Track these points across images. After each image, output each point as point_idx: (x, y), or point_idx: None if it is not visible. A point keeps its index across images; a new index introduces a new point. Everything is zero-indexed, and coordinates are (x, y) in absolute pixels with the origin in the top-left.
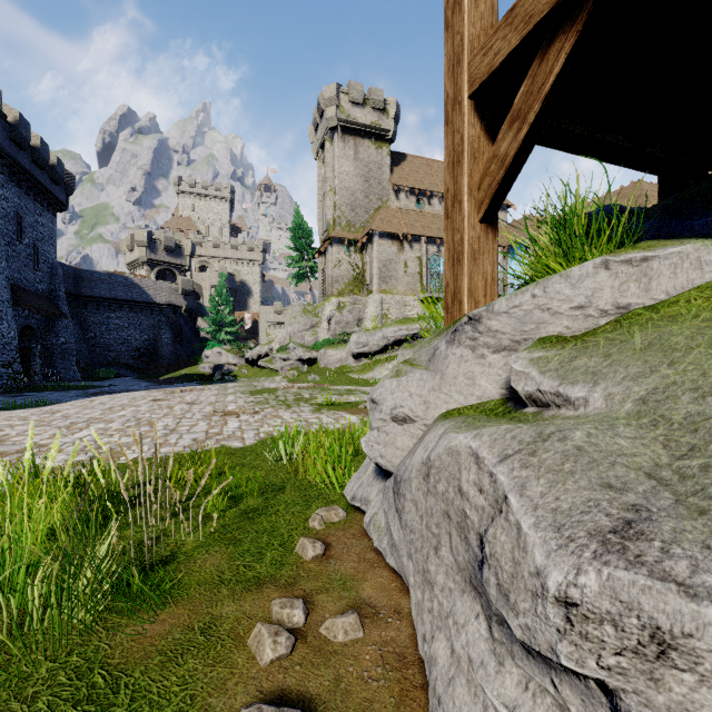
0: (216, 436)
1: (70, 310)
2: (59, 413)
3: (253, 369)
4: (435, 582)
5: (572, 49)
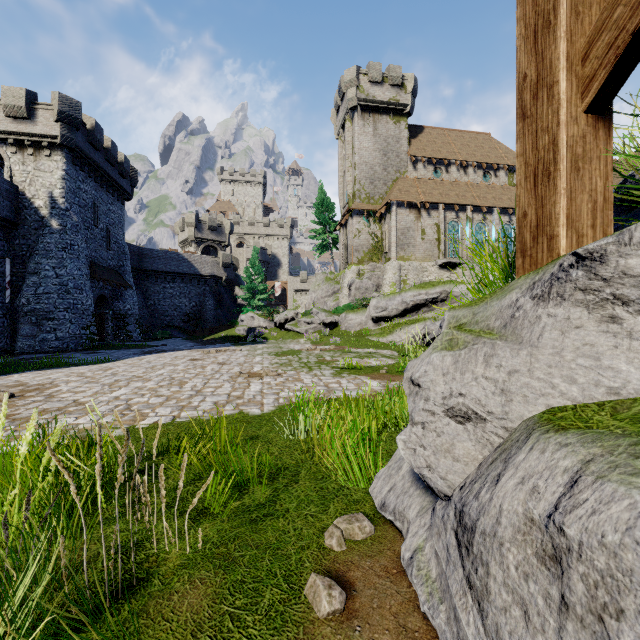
0: (236, 400)
1: (135, 282)
2: (110, 370)
3: (280, 332)
4: None
5: None
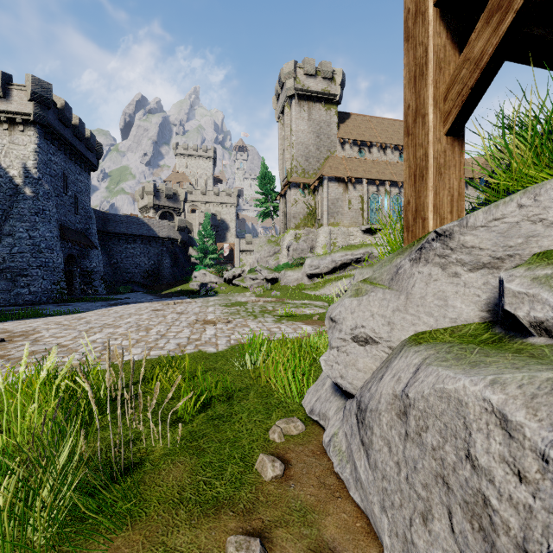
0: (195, 342)
1: (100, 243)
2: (84, 319)
3: (229, 287)
4: None
5: None
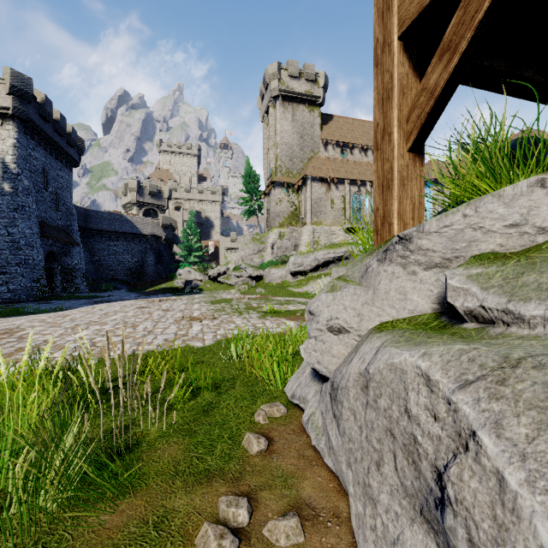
0: (182, 337)
1: (82, 240)
2: (68, 317)
3: (214, 284)
4: (378, 500)
5: None
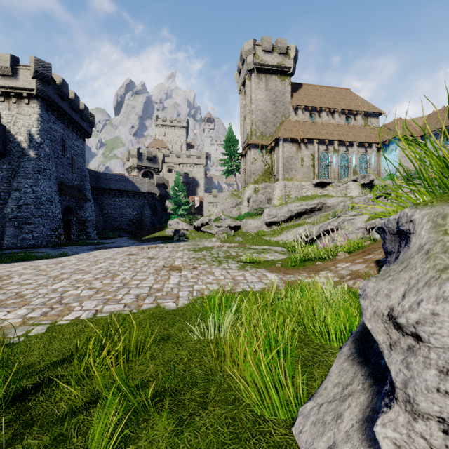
0: (156, 293)
1: (94, 197)
2: (62, 264)
3: (198, 233)
4: None
5: None
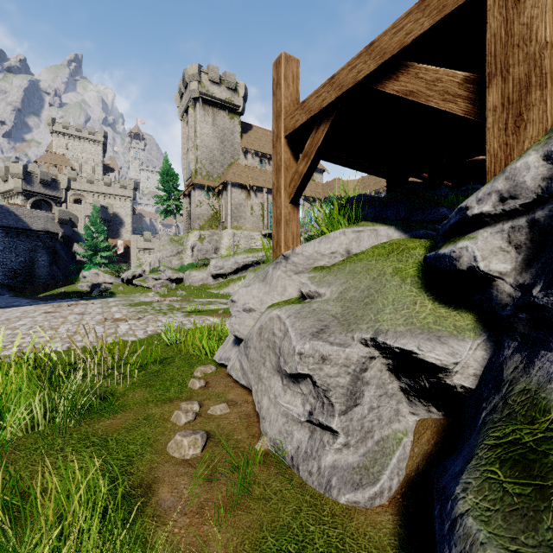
0: (114, 334)
1: None
2: None
3: (128, 287)
4: (263, 377)
5: (328, 132)
